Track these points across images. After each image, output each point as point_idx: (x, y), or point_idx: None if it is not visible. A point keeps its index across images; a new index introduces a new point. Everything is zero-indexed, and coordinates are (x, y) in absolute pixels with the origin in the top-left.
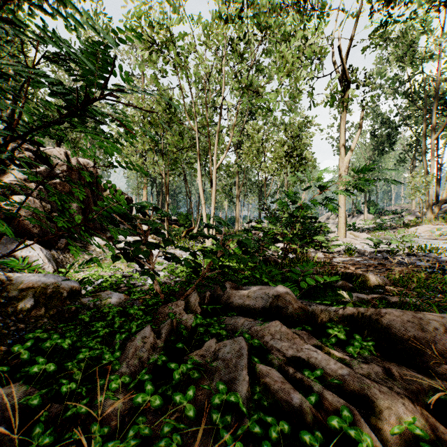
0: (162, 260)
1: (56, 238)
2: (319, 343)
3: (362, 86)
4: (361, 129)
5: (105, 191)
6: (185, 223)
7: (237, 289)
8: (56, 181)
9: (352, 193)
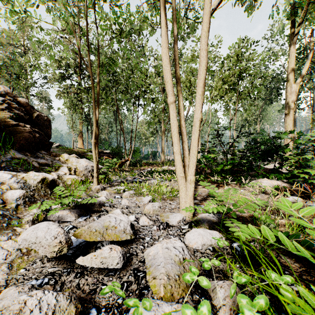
0: None
1: None
2: None
3: None
4: (311, 53)
5: None
6: (117, 156)
7: None
8: None
9: None
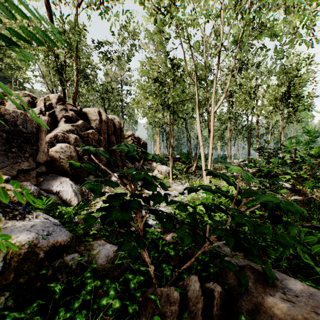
0: None
1: (85, 175)
2: None
3: None
4: None
5: (127, 138)
6: (186, 161)
7: (266, 283)
8: (89, 132)
9: None
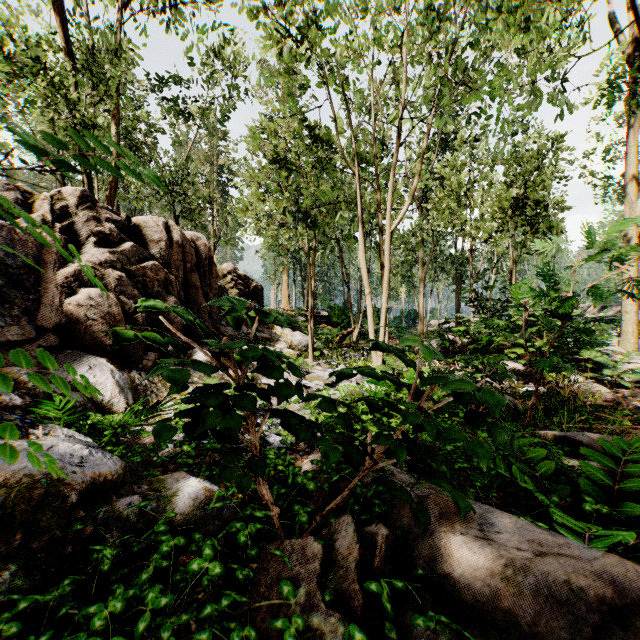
0: None
1: (139, 352)
2: None
3: None
4: None
5: (224, 278)
6: (340, 322)
7: (458, 519)
8: (146, 265)
9: None
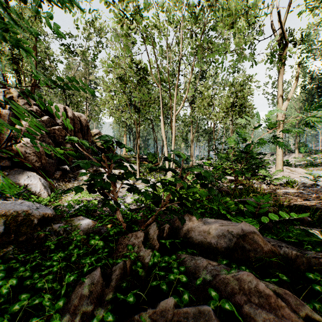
0: None
1: (53, 170)
2: (317, 317)
3: (298, 44)
4: (297, 81)
5: (94, 137)
6: (153, 160)
7: (196, 222)
8: (55, 128)
9: (304, 129)
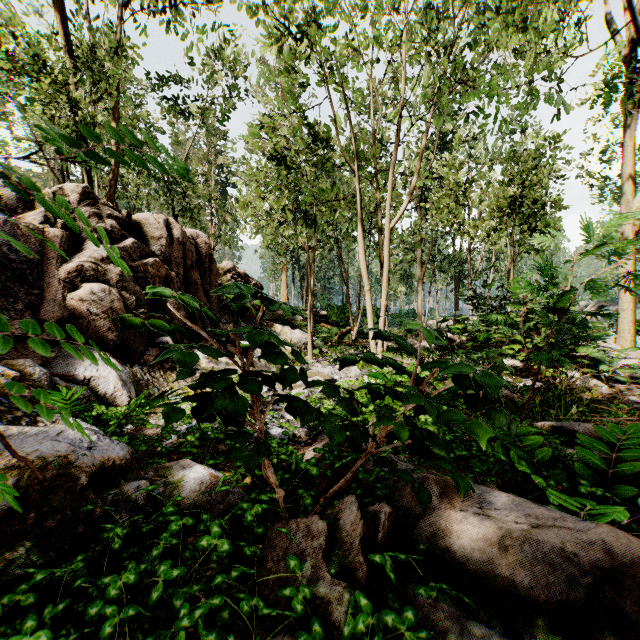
0: (299, 384)
1: (141, 347)
2: None
3: None
4: None
5: (224, 276)
6: (339, 321)
7: (458, 499)
8: (148, 262)
9: None
